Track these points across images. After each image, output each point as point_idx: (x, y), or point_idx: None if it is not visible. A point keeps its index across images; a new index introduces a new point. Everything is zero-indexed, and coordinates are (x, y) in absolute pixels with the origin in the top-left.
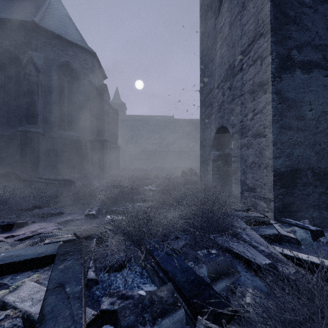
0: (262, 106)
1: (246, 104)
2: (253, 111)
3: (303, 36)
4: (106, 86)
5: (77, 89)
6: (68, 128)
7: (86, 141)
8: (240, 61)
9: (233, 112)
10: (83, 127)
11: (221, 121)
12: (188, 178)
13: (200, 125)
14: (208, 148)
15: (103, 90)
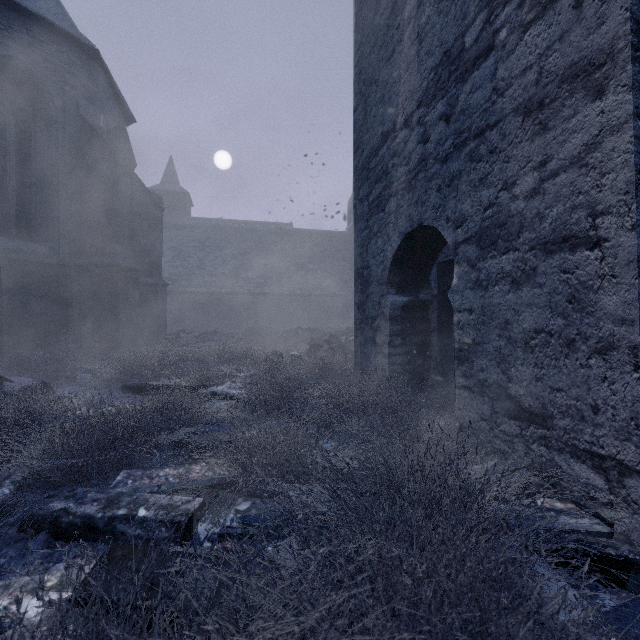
0: (584, 144)
1: (508, 151)
2: (540, 166)
3: None
4: (124, 133)
5: (44, 135)
6: (20, 233)
7: (70, 267)
8: (483, 26)
9: (458, 182)
10: (63, 231)
11: (416, 214)
12: (325, 359)
13: (355, 230)
14: (378, 288)
15: (116, 142)
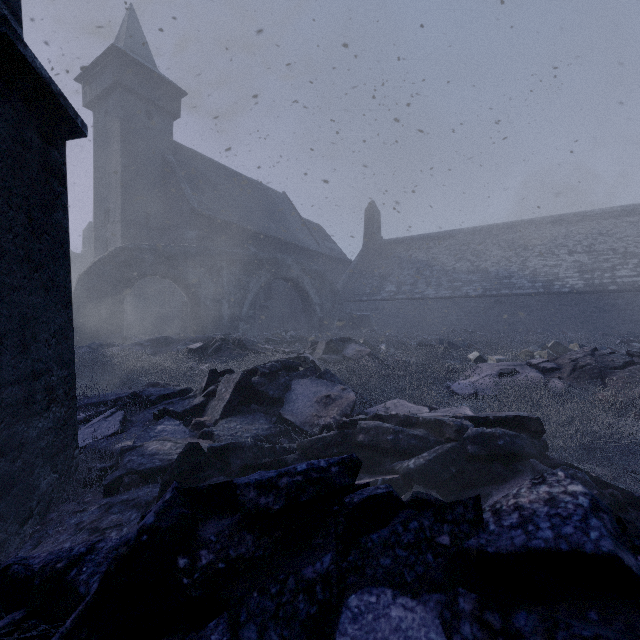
0: None
1: None
2: None
3: (133, 287)
4: None
5: None
6: None
7: None
8: None
9: None
10: None
11: None
12: None
13: None
14: None
15: None
